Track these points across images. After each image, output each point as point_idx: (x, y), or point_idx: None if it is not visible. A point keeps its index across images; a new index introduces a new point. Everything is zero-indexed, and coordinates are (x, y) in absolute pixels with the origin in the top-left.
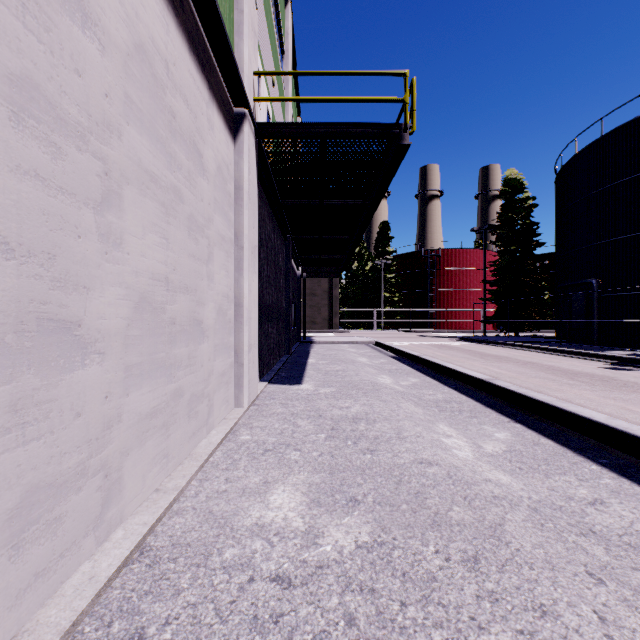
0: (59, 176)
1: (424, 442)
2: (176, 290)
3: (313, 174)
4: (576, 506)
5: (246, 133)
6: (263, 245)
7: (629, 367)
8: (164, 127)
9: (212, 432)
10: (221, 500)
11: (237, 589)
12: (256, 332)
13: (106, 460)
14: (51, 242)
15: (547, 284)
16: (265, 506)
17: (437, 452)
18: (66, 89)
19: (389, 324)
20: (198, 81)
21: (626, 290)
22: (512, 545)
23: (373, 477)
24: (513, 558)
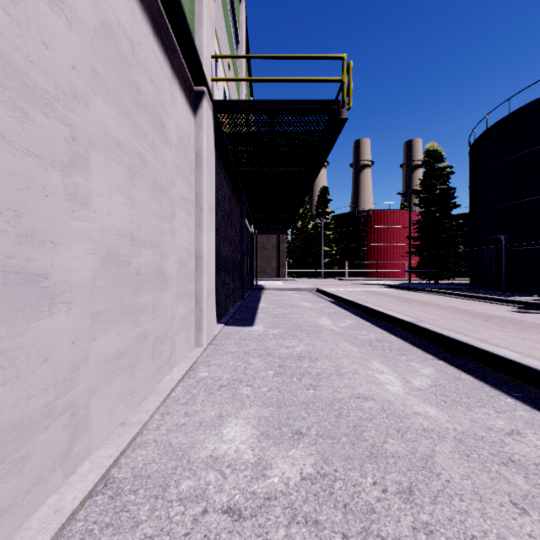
0: (26, 139)
1: (360, 378)
2: (141, 245)
3: (263, 145)
4: (496, 436)
5: (205, 108)
6: (220, 206)
7: (533, 311)
8: (129, 99)
9: (174, 369)
10: (180, 433)
11: (191, 521)
12: (214, 281)
13: (73, 400)
14: (17, 200)
15: (462, 240)
16: (219, 439)
17: (372, 387)
18: (33, 59)
19: (328, 273)
20: (161, 61)
21: (530, 245)
22: (442, 476)
23: (316, 411)
24: (444, 489)
